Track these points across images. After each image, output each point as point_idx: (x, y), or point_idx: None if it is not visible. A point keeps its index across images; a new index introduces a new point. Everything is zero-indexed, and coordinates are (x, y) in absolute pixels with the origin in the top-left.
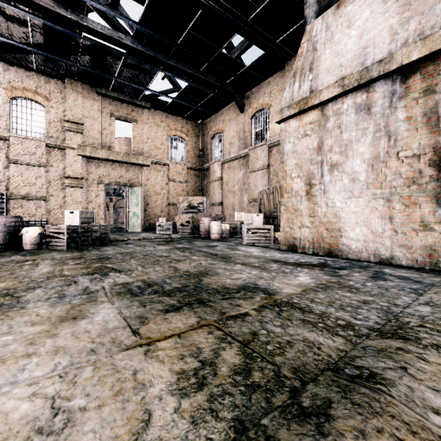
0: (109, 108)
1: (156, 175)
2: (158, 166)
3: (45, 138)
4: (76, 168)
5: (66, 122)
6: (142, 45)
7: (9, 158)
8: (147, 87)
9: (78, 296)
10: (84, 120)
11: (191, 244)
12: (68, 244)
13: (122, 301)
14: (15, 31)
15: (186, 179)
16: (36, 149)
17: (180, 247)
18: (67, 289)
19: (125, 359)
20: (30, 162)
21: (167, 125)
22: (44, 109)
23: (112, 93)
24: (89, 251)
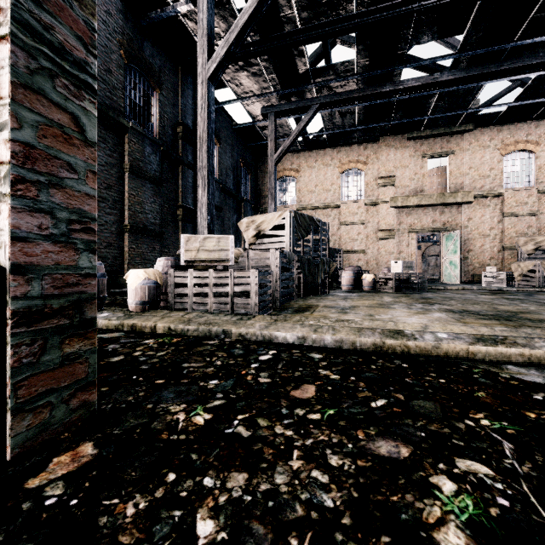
0: (420, 150)
1: (482, 212)
2: (485, 200)
3: (363, 198)
4: (388, 220)
5: (380, 179)
6: (461, 70)
7: (340, 222)
8: (468, 107)
9: (419, 309)
10: (395, 172)
11: (528, 297)
12: (394, 288)
13: (448, 313)
14: (346, 121)
15: (535, 209)
16: (357, 210)
17: (509, 297)
18: (411, 306)
19: (452, 323)
20: (353, 222)
21: (499, 141)
22: (363, 173)
23: (424, 132)
24: (411, 294)
